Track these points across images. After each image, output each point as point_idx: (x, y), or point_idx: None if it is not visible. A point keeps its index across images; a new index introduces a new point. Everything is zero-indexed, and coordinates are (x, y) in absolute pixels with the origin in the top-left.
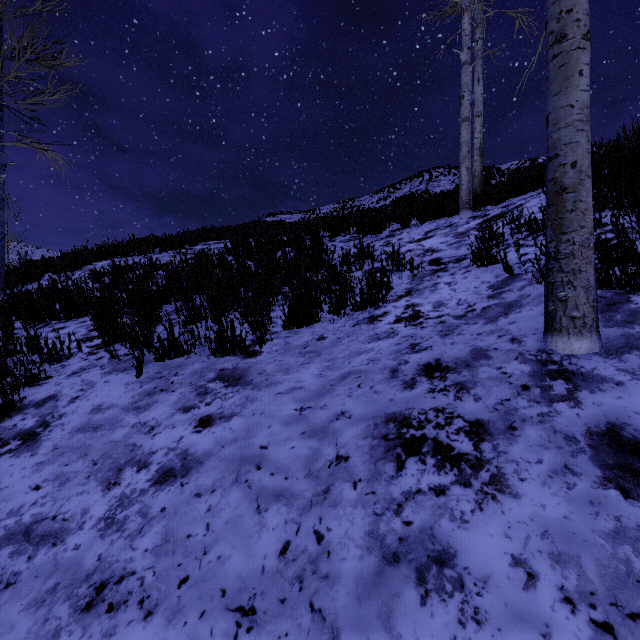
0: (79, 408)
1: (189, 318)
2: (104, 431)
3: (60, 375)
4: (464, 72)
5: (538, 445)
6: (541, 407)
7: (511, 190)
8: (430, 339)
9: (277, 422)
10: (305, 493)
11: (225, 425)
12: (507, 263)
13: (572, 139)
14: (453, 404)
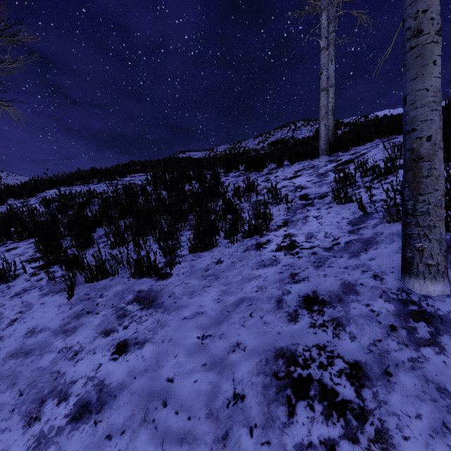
0: (15, 331)
1: (115, 243)
2: (34, 357)
3: (5, 296)
4: (322, 55)
5: (414, 396)
6: (410, 351)
7: (355, 141)
8: (306, 270)
9: (182, 351)
10: (206, 437)
11: (138, 353)
12: (362, 204)
13: (427, 117)
14: (332, 342)
